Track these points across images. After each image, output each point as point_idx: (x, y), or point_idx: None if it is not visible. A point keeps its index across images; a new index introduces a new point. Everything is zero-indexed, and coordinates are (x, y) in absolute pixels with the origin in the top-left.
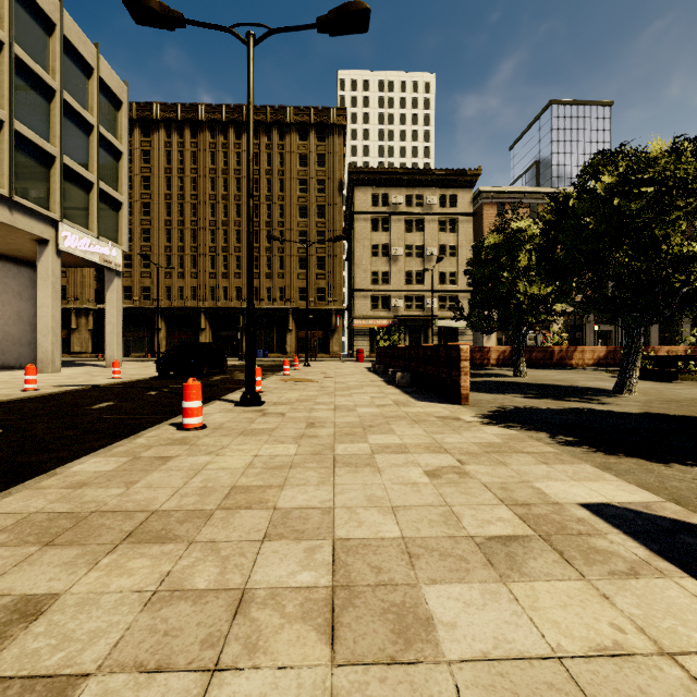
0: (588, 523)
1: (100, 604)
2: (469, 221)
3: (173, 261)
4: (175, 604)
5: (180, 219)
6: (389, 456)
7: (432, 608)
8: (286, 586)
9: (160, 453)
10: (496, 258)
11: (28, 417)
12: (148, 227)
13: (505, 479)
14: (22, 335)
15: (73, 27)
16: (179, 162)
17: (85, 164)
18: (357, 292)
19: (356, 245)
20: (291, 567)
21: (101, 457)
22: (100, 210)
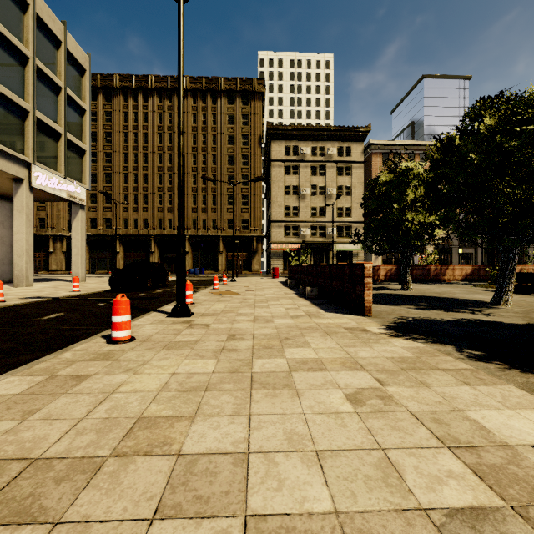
0: None
1: None
2: (361, 167)
3: (129, 199)
4: None
5: (134, 165)
6: (306, 375)
7: None
8: None
9: (79, 371)
10: (387, 193)
11: None
12: (110, 171)
13: (434, 407)
14: (4, 256)
15: (44, 7)
16: (133, 121)
17: (54, 119)
18: (273, 223)
19: (273, 186)
20: None
21: (17, 376)
22: (67, 156)
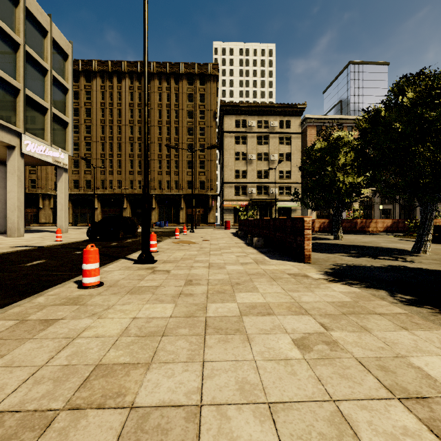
0: None
1: None
2: (299, 137)
3: (106, 164)
4: None
5: (110, 136)
6: (256, 319)
7: None
8: None
9: (48, 315)
10: (321, 158)
11: None
12: (89, 141)
13: (378, 353)
14: (0, 212)
15: (33, 2)
16: (109, 99)
17: (42, 96)
18: (226, 183)
19: (225, 153)
20: None
21: None
22: (53, 127)
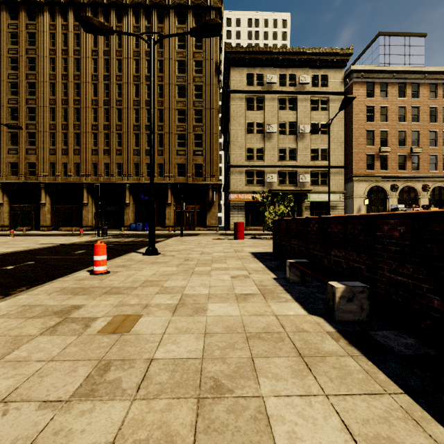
0: None
1: None
2: (340, 100)
3: (57, 139)
4: None
5: (63, 98)
6: None
7: None
8: None
9: None
10: None
11: None
12: (33, 105)
13: None
14: None
15: None
16: (63, 45)
17: None
18: (233, 168)
19: (232, 123)
20: None
21: None
22: None
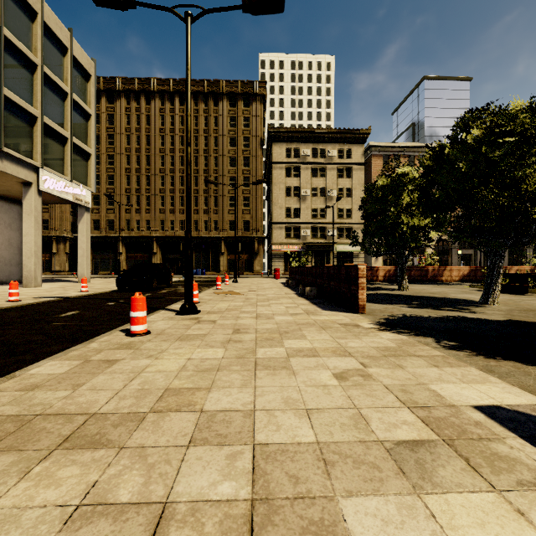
0: (485, 426)
1: (21, 522)
2: (362, 169)
3: (132, 200)
4: (95, 522)
5: (137, 167)
6: (302, 360)
7: (351, 527)
8: (207, 499)
9: (108, 357)
10: (384, 197)
11: (6, 324)
12: (112, 173)
13: (404, 382)
14: (12, 258)
15: (51, 15)
16: (136, 123)
17: (61, 124)
18: (275, 224)
19: (274, 188)
20: (212, 477)
21: (57, 361)
22: (73, 160)
